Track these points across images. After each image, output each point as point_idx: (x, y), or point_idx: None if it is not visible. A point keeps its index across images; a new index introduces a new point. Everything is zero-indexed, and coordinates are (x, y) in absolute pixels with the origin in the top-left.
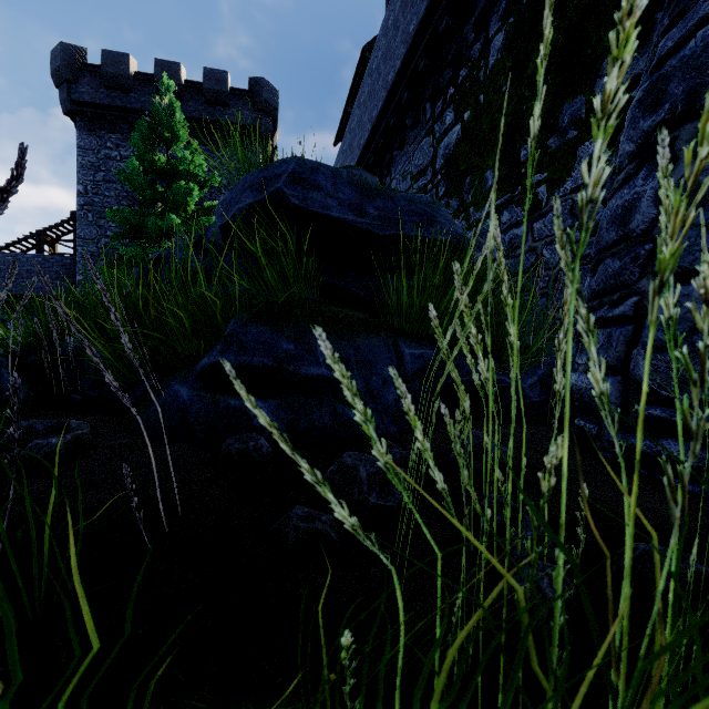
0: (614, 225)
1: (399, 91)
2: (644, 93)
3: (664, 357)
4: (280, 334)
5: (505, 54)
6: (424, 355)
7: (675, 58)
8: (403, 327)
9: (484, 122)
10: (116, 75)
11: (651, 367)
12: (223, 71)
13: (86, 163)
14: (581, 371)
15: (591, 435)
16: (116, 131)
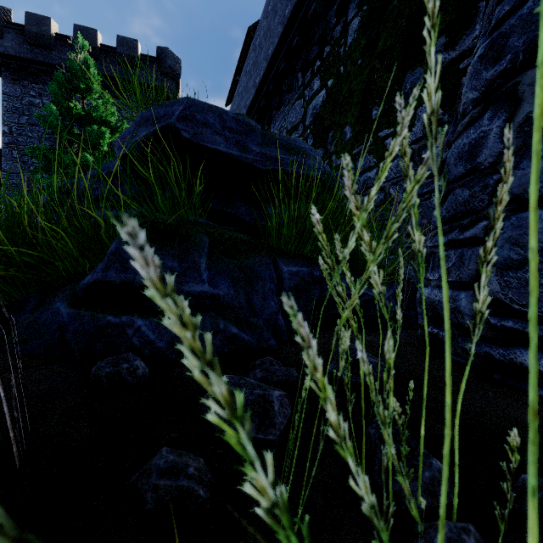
0: (461, 160)
1: (277, 62)
2: (485, 49)
3: (515, 274)
4: (165, 251)
5: (360, 35)
6: (300, 272)
7: (513, 17)
8: (282, 247)
9: (344, 88)
10: (39, 35)
11: (504, 283)
12: (134, 39)
13: (11, 107)
14: (433, 286)
15: (444, 342)
16: (39, 82)
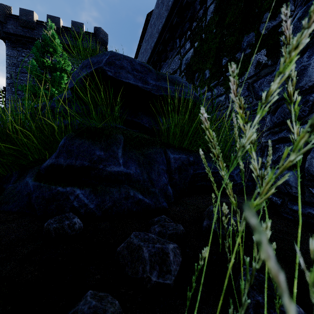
0: None
1: (164, 33)
2: (302, 13)
3: None
4: (95, 145)
5: (215, 14)
6: (181, 158)
7: None
8: (169, 142)
9: (204, 47)
10: (27, 21)
11: None
12: (81, 23)
13: (11, 63)
14: None
15: (276, 204)
16: (27, 48)
